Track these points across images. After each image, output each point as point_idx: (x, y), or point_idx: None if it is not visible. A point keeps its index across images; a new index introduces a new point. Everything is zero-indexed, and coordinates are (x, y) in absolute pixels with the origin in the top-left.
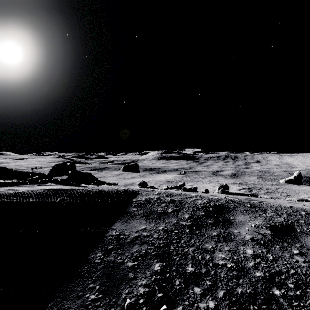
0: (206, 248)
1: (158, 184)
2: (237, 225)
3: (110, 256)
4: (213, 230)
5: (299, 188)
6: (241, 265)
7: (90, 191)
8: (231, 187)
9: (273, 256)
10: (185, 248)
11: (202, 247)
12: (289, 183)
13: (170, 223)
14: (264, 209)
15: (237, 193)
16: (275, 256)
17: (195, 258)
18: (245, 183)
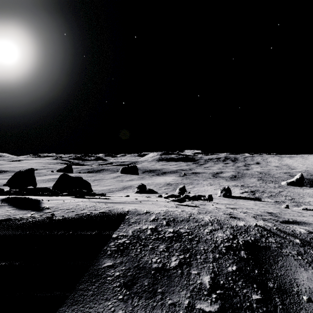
0: None
1: (157, 187)
2: (311, 306)
3: None
4: None
5: (302, 191)
6: None
7: (39, 221)
8: (233, 190)
9: None
10: None
11: None
12: (291, 186)
13: (176, 310)
14: None
15: (240, 197)
16: None
17: None
18: (247, 186)
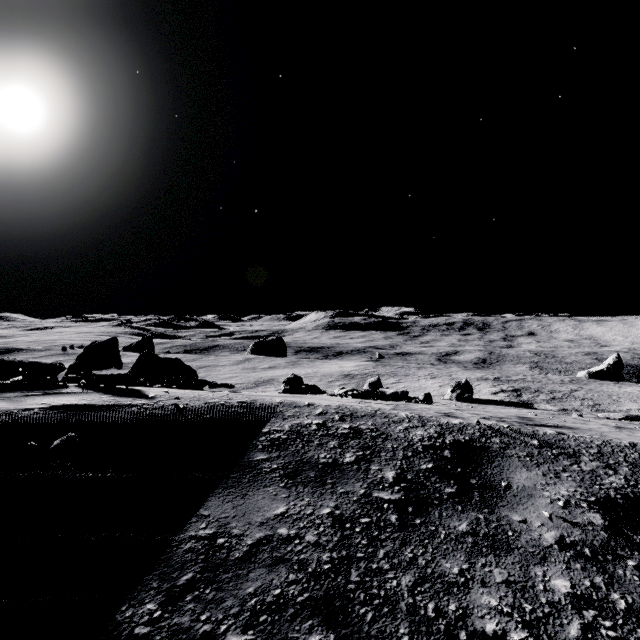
0: (446, 575)
1: (325, 381)
2: (516, 499)
3: (180, 613)
4: (459, 517)
5: (618, 390)
6: (548, 634)
7: (158, 409)
8: (477, 387)
9: (627, 601)
10: (390, 576)
11: (435, 572)
12: (598, 379)
13: (349, 496)
14: (573, 452)
15: (490, 400)
16: (633, 599)
17: (418, 612)
18: (506, 380)
